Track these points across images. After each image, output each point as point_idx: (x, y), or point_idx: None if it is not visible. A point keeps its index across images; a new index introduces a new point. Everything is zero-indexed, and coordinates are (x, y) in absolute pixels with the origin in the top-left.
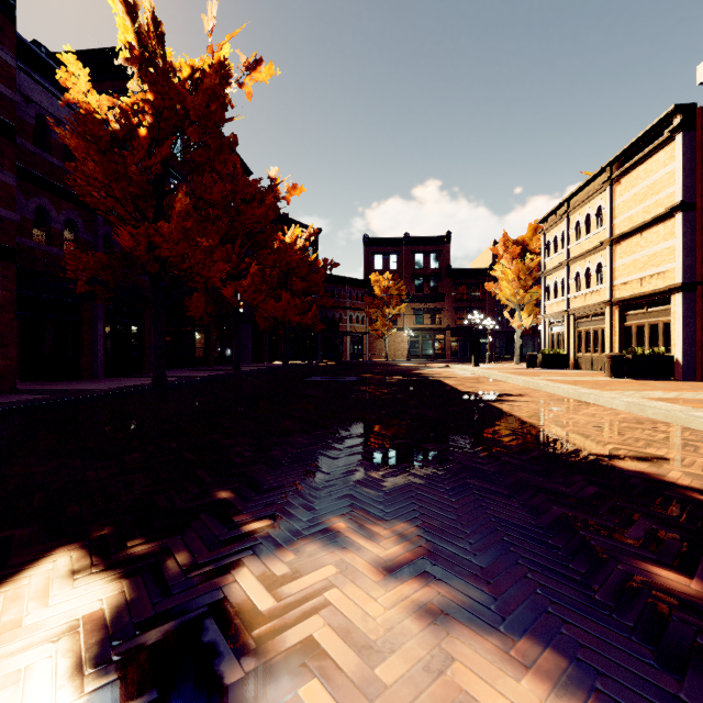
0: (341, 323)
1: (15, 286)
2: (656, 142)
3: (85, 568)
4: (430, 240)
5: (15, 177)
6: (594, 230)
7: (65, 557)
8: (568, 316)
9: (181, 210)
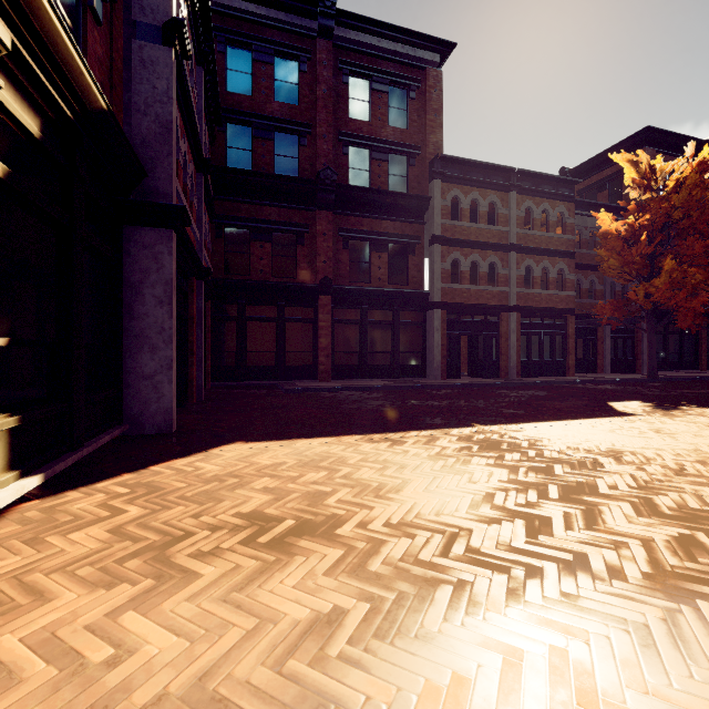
0: None
1: (574, 326)
2: None
3: (644, 403)
4: None
5: (574, 275)
6: None
7: (638, 401)
8: None
9: (668, 269)
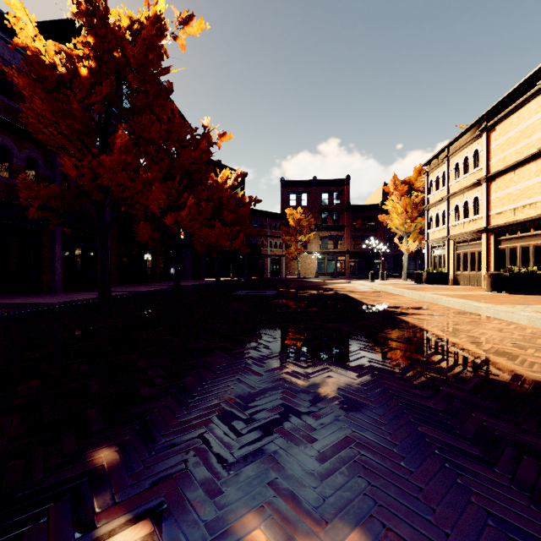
0: (262, 248)
1: None
2: (528, 93)
3: None
4: (333, 182)
5: None
6: (472, 169)
7: None
8: (448, 241)
9: (122, 145)
